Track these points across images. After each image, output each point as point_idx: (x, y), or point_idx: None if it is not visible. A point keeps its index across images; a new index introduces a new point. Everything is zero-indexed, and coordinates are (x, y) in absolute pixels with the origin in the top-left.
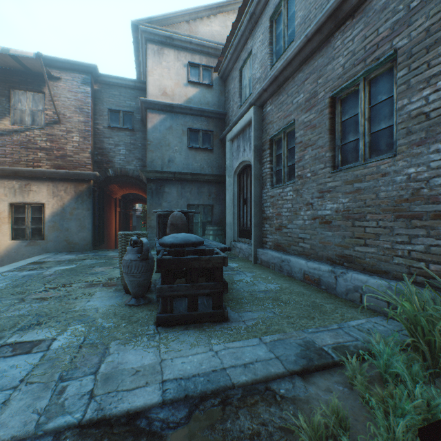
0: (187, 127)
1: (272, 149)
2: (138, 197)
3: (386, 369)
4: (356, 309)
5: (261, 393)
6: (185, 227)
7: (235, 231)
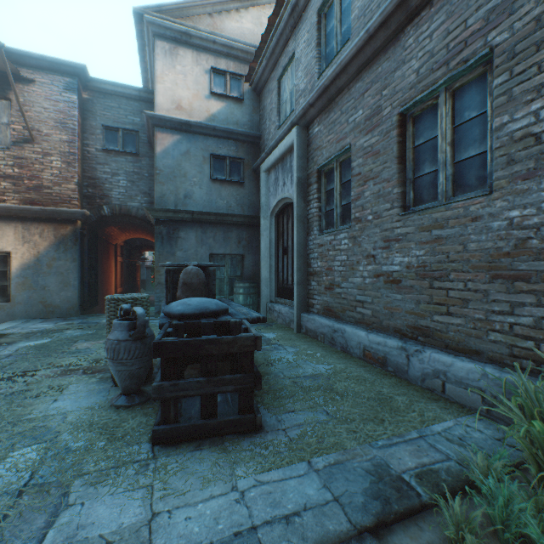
0: (210, 152)
1: (321, 183)
2: (147, 243)
3: (505, 520)
4: (438, 402)
5: None
6: (204, 288)
7: (272, 289)
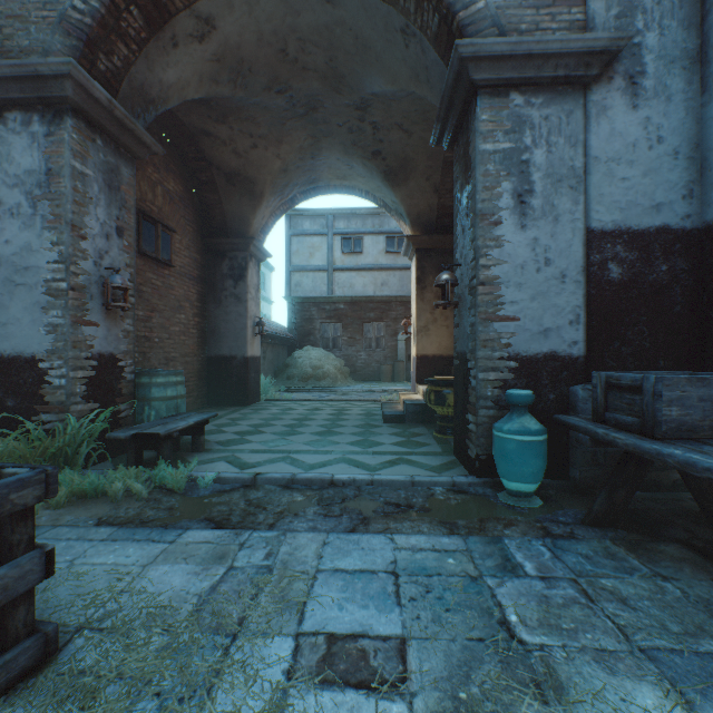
0: None
1: None
2: None
3: None
4: None
5: (110, 523)
6: None
7: None
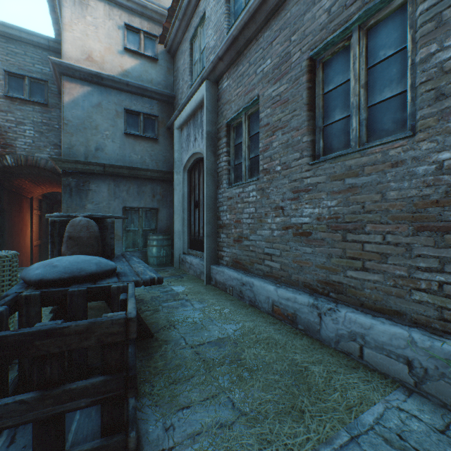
0: (123, 107)
1: (230, 138)
2: None
3: None
4: (358, 372)
5: None
6: (96, 242)
7: (185, 242)
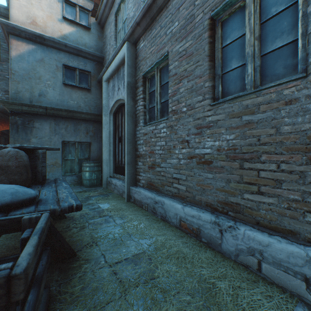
0: (62, 63)
1: (145, 87)
2: None
3: None
4: (259, 287)
5: None
6: (24, 170)
7: (111, 168)
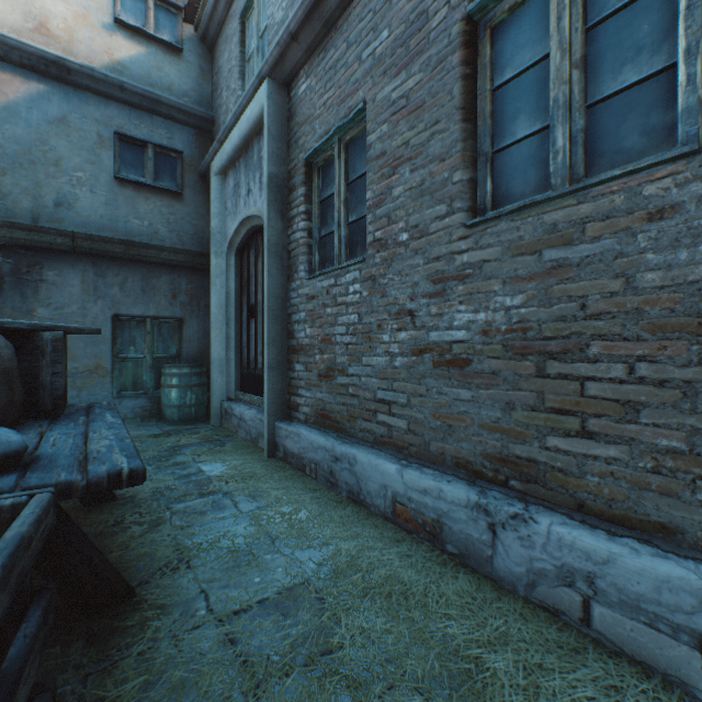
0: (114, 129)
1: (312, 187)
2: None
3: None
4: (589, 664)
5: None
6: (3, 383)
7: (231, 378)
